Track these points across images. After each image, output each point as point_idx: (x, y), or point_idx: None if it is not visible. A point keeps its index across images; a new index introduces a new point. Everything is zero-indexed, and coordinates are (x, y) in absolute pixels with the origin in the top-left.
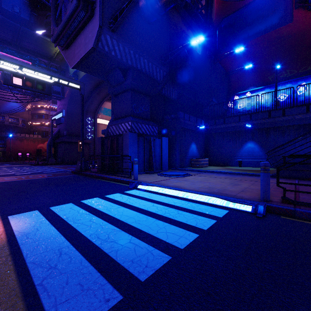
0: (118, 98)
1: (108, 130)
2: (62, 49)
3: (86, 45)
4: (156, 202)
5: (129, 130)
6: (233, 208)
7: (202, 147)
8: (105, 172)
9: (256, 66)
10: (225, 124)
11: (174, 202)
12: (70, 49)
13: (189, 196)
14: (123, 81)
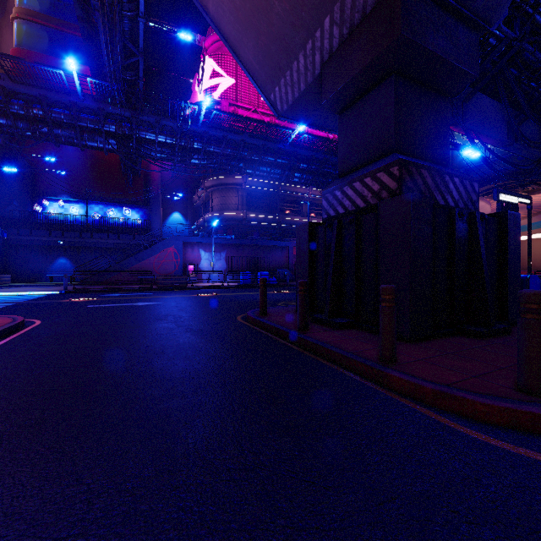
0: None
1: None
2: None
3: None
4: (3, 297)
5: None
6: (51, 294)
7: None
8: None
9: (71, 175)
10: (33, 236)
11: (14, 296)
12: None
13: (23, 293)
14: None
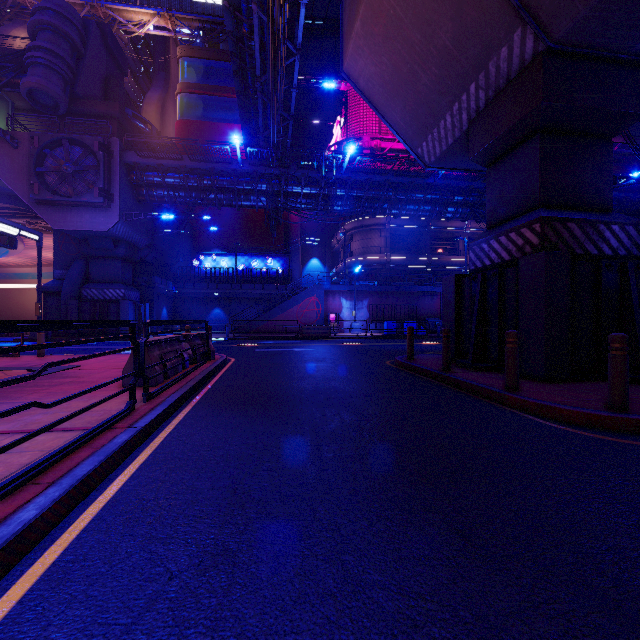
0: (100, 262)
1: (82, 293)
2: (39, 204)
3: (95, 224)
4: None
5: (122, 298)
6: (218, 340)
7: (171, 311)
8: (96, 336)
9: (221, 229)
10: (195, 289)
11: None
12: (54, 208)
13: None
14: (112, 249)
